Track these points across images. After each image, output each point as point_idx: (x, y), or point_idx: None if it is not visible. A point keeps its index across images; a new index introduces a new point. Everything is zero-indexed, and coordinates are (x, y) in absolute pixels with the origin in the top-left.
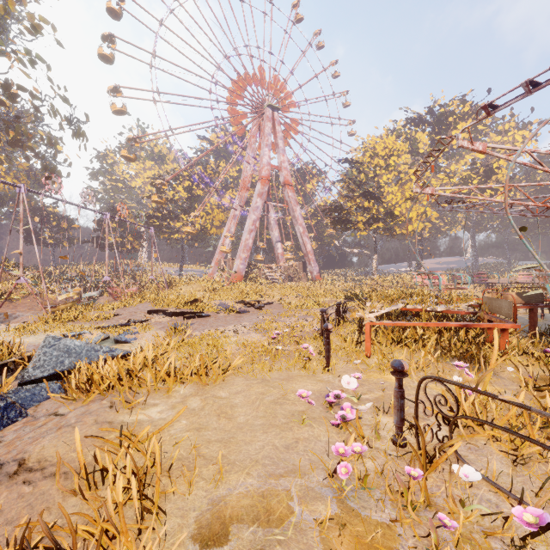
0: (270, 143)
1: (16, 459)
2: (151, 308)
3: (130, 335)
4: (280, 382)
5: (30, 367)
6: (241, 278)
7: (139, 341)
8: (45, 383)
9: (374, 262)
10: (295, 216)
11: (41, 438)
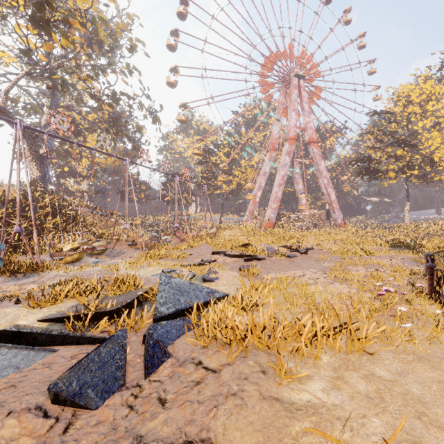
0: (296, 107)
1: (203, 438)
2: (212, 250)
3: (212, 275)
4: None
5: (157, 303)
6: (272, 225)
7: (221, 281)
8: (172, 320)
9: (406, 209)
10: (319, 170)
11: (215, 409)
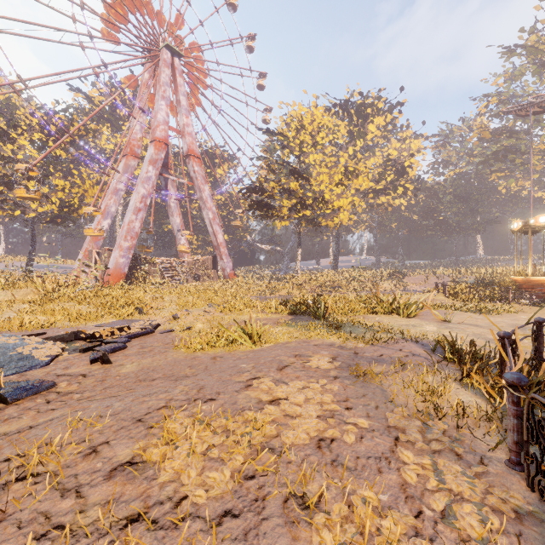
0: (168, 95)
1: None
2: None
3: None
4: None
5: None
6: (122, 277)
7: None
8: None
9: (298, 257)
10: (202, 198)
11: None
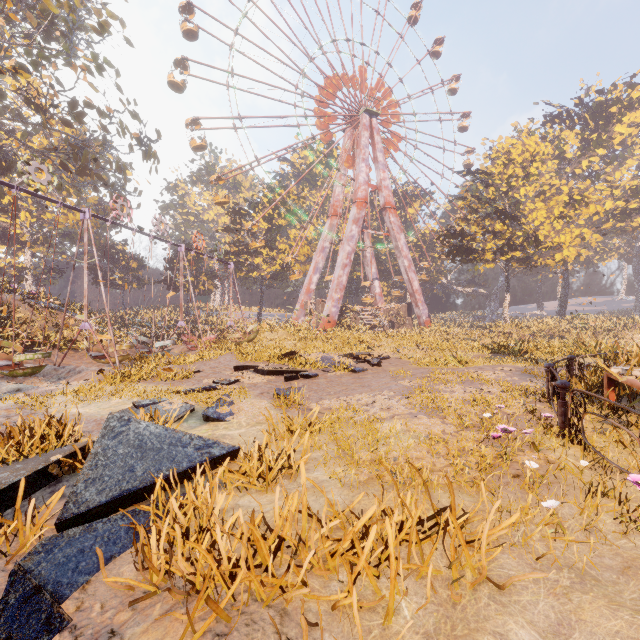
0: (367, 156)
1: None
2: (236, 363)
3: (223, 408)
4: (634, 588)
5: (80, 481)
6: (334, 324)
7: (237, 418)
8: (102, 521)
9: (505, 303)
10: (398, 247)
11: None
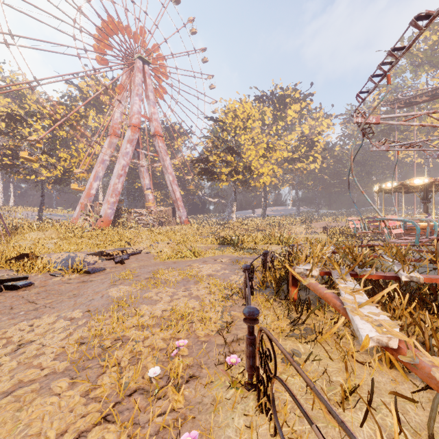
0: (140, 93)
1: None
2: None
3: None
4: None
5: None
6: (109, 223)
7: None
8: None
9: (234, 209)
10: (165, 166)
11: None
